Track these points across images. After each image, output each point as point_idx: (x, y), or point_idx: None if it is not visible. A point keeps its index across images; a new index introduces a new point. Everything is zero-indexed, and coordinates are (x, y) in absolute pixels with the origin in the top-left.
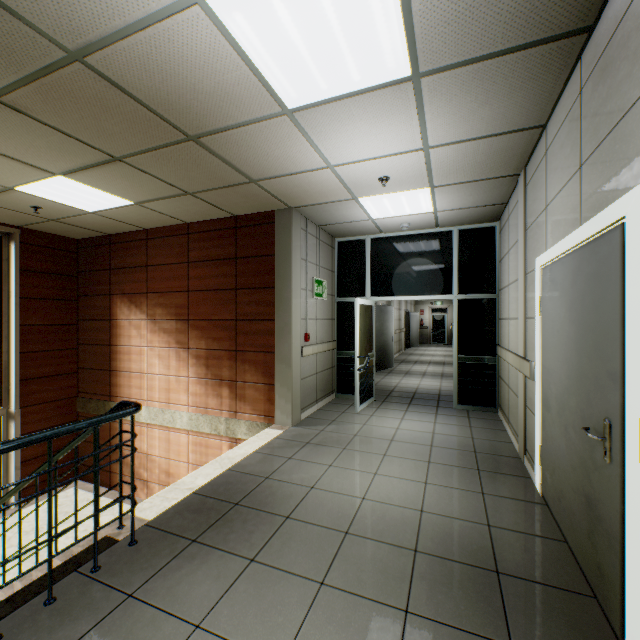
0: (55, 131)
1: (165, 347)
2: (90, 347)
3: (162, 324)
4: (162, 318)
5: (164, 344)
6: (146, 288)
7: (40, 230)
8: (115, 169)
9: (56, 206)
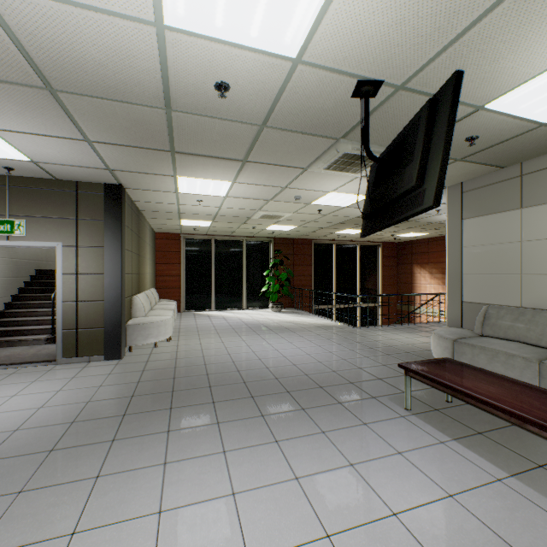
0: (419, 228)
1: (436, 285)
2: (402, 284)
3: (435, 275)
4: (435, 273)
5: (436, 283)
6: (427, 261)
7: (387, 242)
8: (429, 230)
9: (401, 237)
